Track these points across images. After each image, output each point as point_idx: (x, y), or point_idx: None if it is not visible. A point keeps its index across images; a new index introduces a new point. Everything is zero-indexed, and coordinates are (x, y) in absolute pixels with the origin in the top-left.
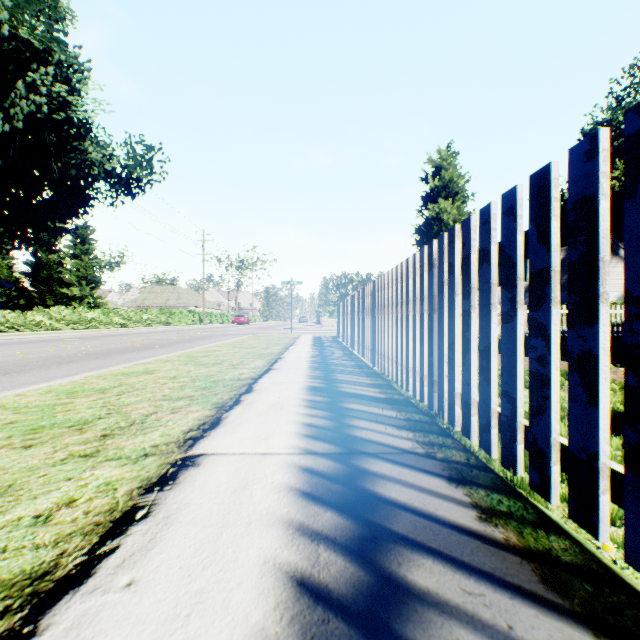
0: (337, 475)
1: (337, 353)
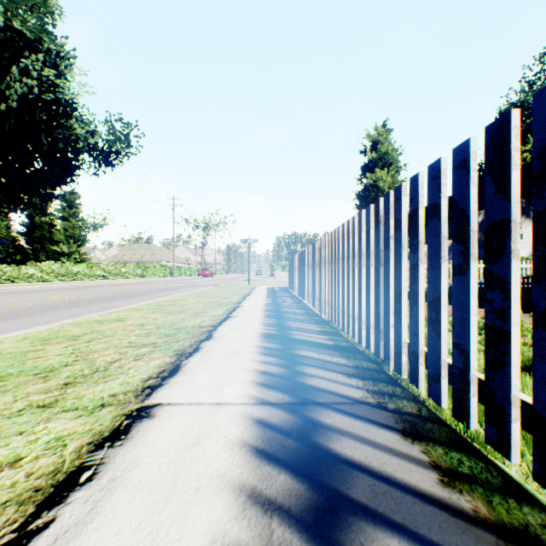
0: (290, 428)
1: (288, 302)
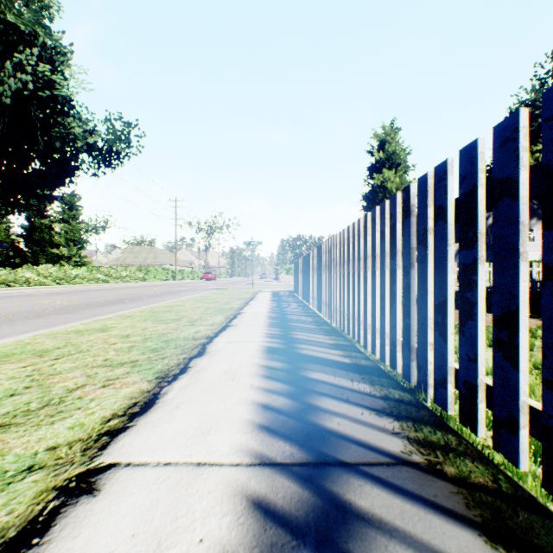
0: (305, 521)
1: (294, 308)
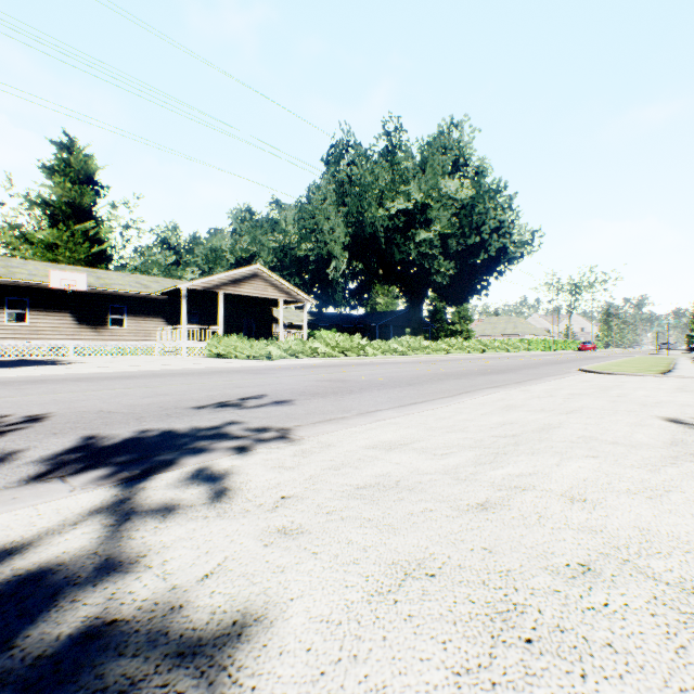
0: None
1: None
